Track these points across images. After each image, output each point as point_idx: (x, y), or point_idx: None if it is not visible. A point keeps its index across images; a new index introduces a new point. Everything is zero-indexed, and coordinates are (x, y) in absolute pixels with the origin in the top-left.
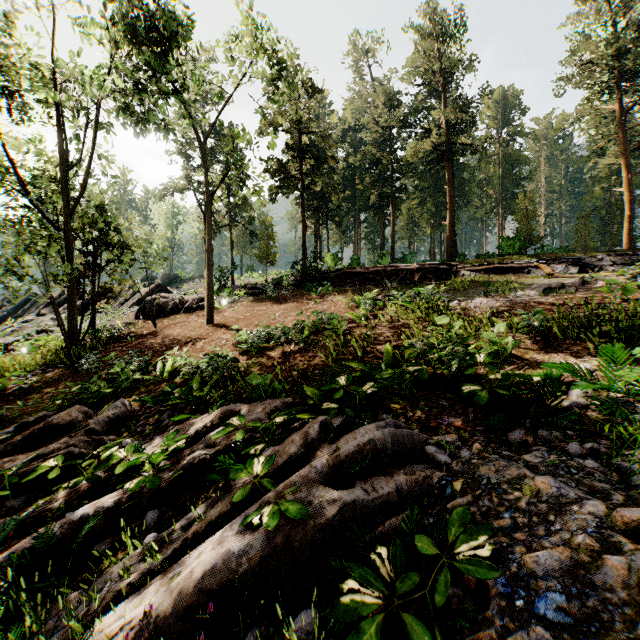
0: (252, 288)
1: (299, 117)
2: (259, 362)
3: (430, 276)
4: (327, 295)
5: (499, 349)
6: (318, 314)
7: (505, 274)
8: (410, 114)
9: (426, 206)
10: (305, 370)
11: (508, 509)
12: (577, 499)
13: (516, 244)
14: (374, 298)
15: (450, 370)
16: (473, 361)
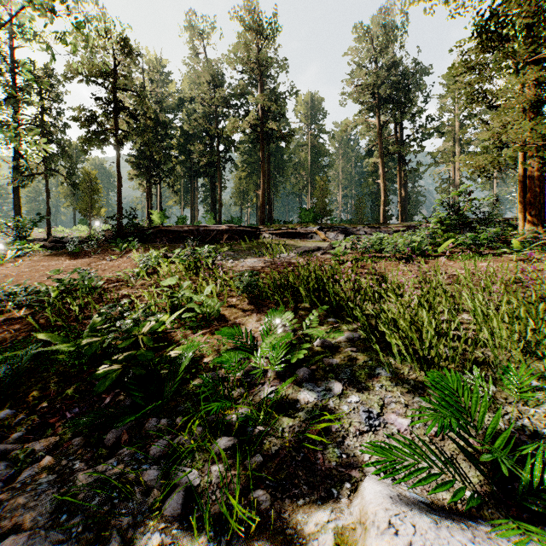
0: (54, 241)
1: (107, 69)
2: None
3: (237, 237)
4: (132, 251)
5: (206, 311)
6: (81, 272)
7: (294, 238)
8: (233, 96)
9: (252, 178)
10: None
11: None
12: None
13: (311, 215)
14: (162, 255)
15: (104, 345)
16: (136, 332)
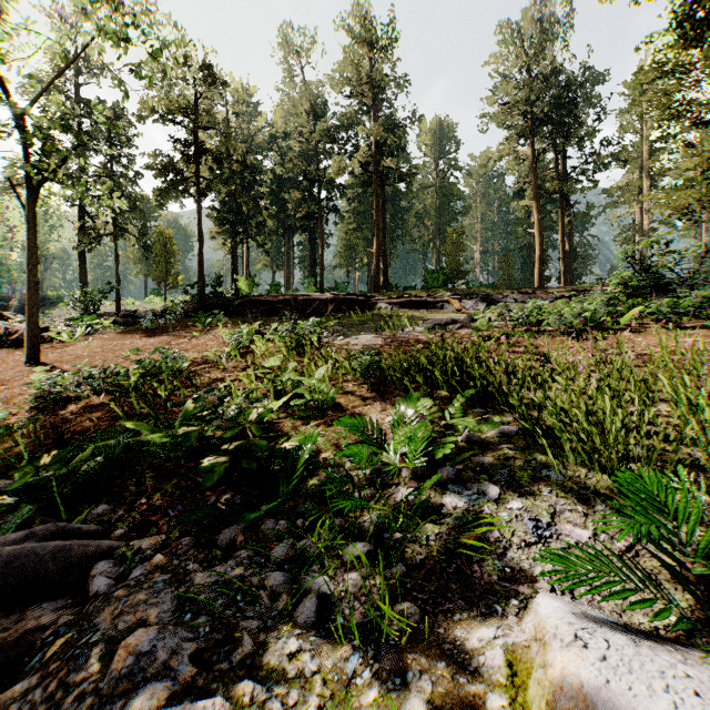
0: (127, 316)
1: (187, 105)
2: (40, 420)
3: (344, 308)
4: (217, 327)
5: (318, 398)
6: (163, 351)
7: (419, 308)
8: (338, 127)
9: (362, 232)
10: (59, 435)
11: (49, 708)
12: (143, 680)
13: (440, 278)
14: (256, 332)
15: (207, 434)
16: (242, 420)
